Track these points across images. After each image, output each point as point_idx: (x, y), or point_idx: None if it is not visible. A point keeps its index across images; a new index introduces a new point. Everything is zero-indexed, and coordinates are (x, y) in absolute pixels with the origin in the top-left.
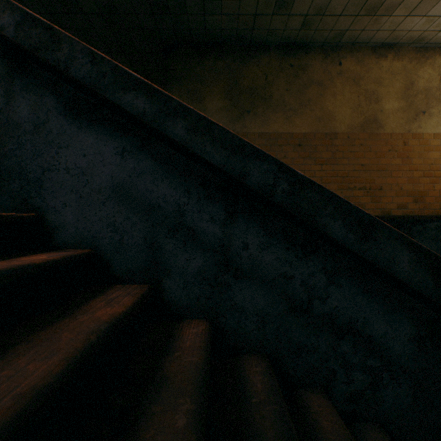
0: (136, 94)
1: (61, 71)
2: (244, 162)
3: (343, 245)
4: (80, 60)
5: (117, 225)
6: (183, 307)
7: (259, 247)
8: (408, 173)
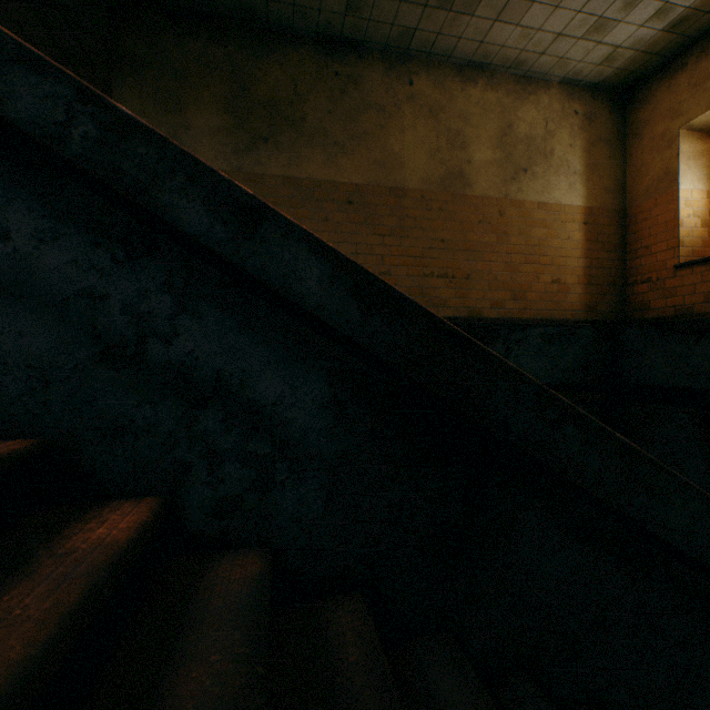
0: None
1: None
2: (2, 73)
3: (176, 229)
4: None
5: None
6: None
7: (35, 239)
8: (506, 257)
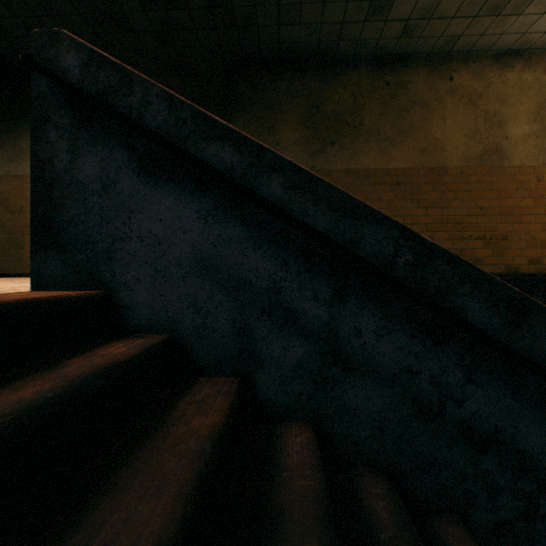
0: (222, 145)
1: (137, 122)
2: (357, 227)
3: (489, 335)
4: (156, 105)
5: (199, 305)
6: (280, 407)
7: (375, 334)
8: (543, 218)
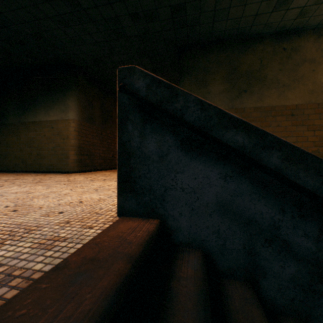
0: (236, 131)
1: (187, 122)
2: None
3: None
4: (192, 108)
5: (220, 232)
6: (278, 305)
7: None
8: None
